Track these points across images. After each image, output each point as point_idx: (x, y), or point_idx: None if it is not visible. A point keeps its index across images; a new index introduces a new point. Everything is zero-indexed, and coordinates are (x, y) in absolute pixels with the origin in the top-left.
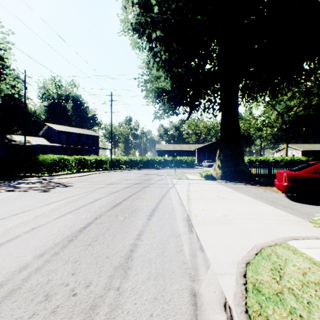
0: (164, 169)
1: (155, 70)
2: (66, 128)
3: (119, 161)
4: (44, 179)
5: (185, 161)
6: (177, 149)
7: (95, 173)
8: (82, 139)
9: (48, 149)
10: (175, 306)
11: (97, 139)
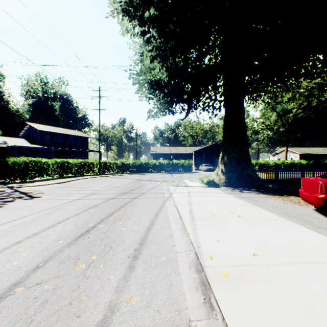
0: (159, 174)
1: (148, 60)
2: (51, 128)
3: (109, 164)
4: (10, 188)
5: (182, 164)
6: (173, 152)
7: (80, 179)
8: (69, 141)
9: (28, 151)
10: None
11: (86, 140)
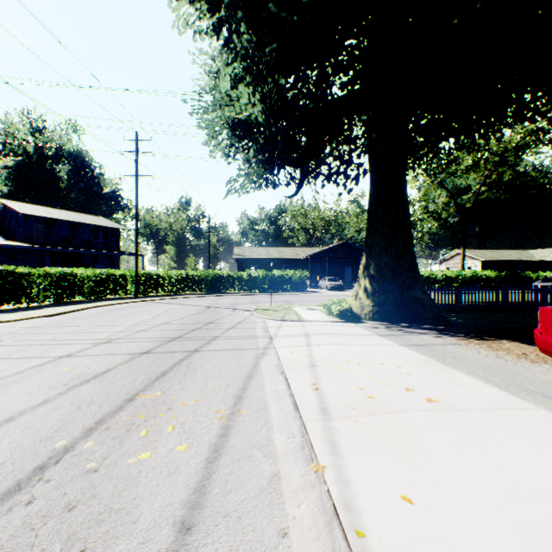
0: (249, 295)
1: (228, 81)
2: (46, 211)
3: (157, 278)
4: None
5: (290, 278)
6: (273, 257)
7: (95, 307)
8: (82, 235)
9: None
10: None
11: (116, 234)
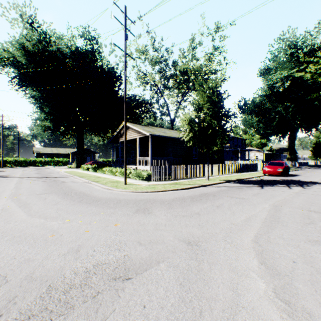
0: (45, 166)
1: (43, 115)
2: None
3: (6, 161)
4: None
5: (62, 161)
6: (55, 152)
7: None
8: None
9: None
10: (58, 172)
11: None
